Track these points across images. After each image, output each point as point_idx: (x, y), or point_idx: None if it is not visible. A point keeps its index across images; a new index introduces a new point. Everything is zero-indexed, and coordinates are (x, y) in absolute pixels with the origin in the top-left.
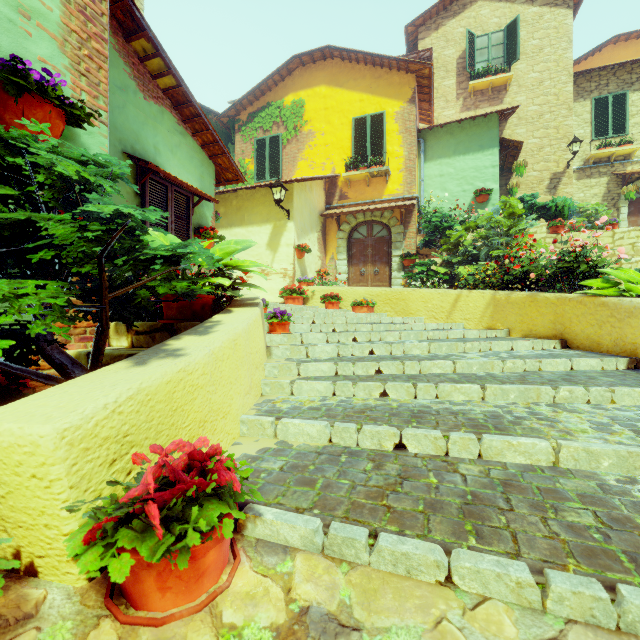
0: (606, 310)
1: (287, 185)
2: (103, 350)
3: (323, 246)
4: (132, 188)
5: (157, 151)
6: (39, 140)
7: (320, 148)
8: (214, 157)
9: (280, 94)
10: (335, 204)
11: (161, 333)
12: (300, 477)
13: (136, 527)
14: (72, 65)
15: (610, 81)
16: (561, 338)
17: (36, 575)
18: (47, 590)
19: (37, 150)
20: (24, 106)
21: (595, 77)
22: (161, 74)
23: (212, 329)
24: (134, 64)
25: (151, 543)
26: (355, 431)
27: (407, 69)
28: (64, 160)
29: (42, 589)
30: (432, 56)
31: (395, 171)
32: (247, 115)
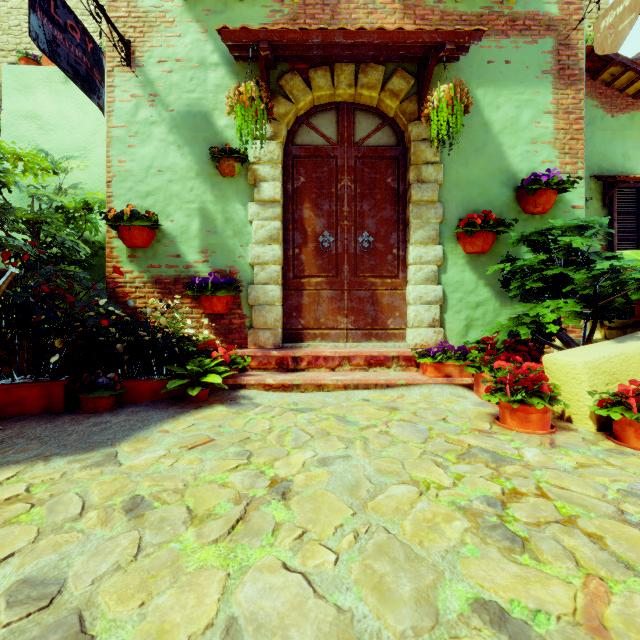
0: None
1: None
2: (592, 335)
3: None
4: (598, 204)
5: (625, 158)
6: (542, 212)
7: None
8: None
9: None
10: None
11: (632, 329)
12: None
13: (623, 407)
14: (559, 152)
15: None
16: None
17: (571, 422)
18: (577, 427)
19: (560, 237)
20: (536, 198)
21: None
22: (630, 84)
23: None
24: (600, 94)
25: (631, 413)
26: None
27: None
28: (574, 239)
29: (575, 426)
30: None
31: None
32: None
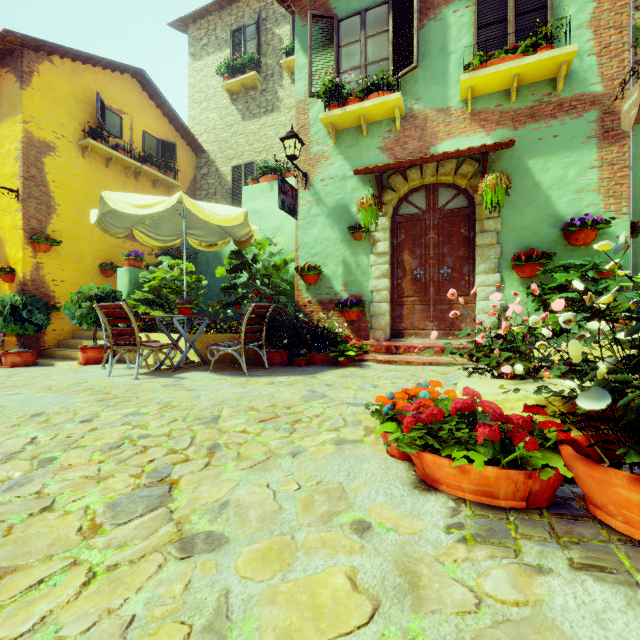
0: None
1: None
2: None
3: None
4: None
5: None
6: (584, 244)
7: None
8: None
9: None
10: None
11: None
12: None
13: None
14: (604, 196)
15: None
16: None
17: None
18: None
19: (556, 274)
20: (576, 235)
21: None
22: None
23: None
24: None
25: None
26: None
27: None
28: (561, 276)
29: None
30: None
31: None
32: None
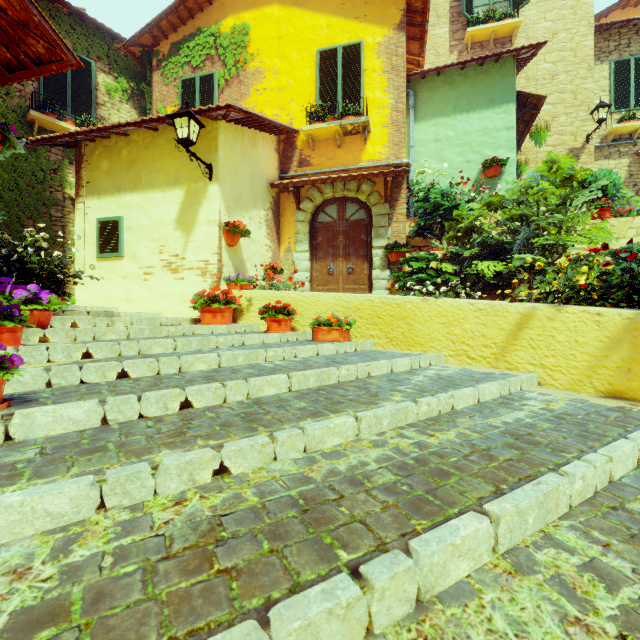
0: None
1: (208, 123)
2: None
3: (275, 231)
4: None
5: None
6: None
7: (271, 93)
8: None
9: (215, 16)
10: (292, 172)
11: None
12: None
13: None
14: None
15: (632, 41)
16: None
17: None
18: None
19: None
20: None
21: (614, 35)
22: None
23: None
24: None
25: None
26: None
27: None
28: None
29: None
30: None
31: (377, 127)
32: (169, 45)
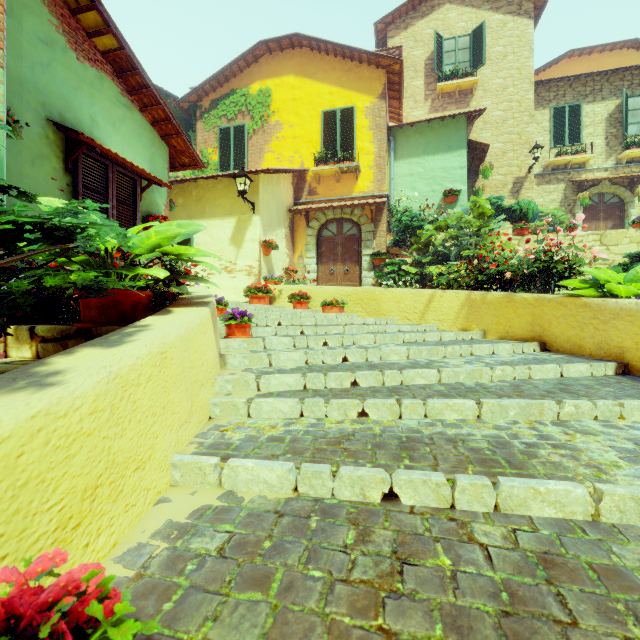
0: (588, 311)
1: (252, 176)
2: None
3: (291, 243)
4: (60, 164)
5: (94, 123)
6: None
7: (288, 140)
8: (167, 137)
9: (246, 81)
10: (304, 200)
11: (76, 340)
12: (248, 568)
13: None
14: None
15: (567, 92)
16: (539, 340)
17: None
18: None
19: None
20: None
21: (553, 87)
22: (99, 32)
23: (130, 337)
24: (63, 16)
25: None
26: (329, 476)
27: (377, 64)
28: None
29: None
30: (401, 55)
31: (365, 168)
32: (210, 102)
